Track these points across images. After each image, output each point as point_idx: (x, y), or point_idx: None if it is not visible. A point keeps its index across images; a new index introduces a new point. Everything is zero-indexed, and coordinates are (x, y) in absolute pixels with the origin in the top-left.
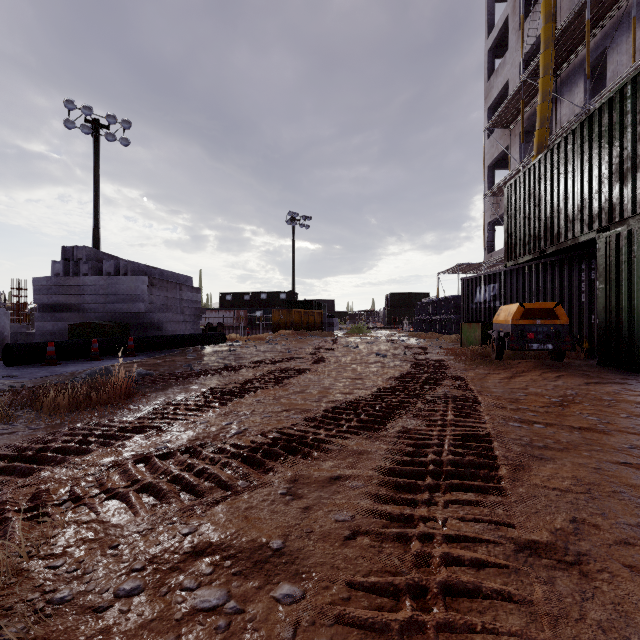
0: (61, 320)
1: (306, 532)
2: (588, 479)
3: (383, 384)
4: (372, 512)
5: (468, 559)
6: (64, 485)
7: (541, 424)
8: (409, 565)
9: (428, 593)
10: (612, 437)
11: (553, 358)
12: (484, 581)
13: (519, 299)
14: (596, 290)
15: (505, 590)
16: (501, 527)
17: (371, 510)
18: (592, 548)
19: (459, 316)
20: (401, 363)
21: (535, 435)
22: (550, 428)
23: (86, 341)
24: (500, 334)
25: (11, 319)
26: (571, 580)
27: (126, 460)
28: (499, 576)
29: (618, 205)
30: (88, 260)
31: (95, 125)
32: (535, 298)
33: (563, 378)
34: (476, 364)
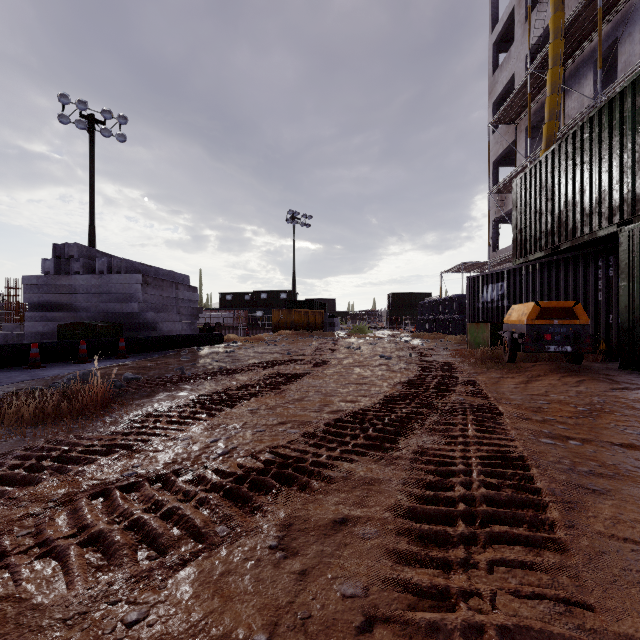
0: (52, 320)
1: (301, 618)
2: None
3: (390, 390)
4: (392, 582)
5: None
6: None
7: (576, 440)
8: None
9: None
10: None
11: (570, 361)
12: None
13: (529, 298)
14: (614, 288)
15: None
16: (574, 609)
17: (390, 578)
18: None
19: (464, 316)
20: (407, 366)
21: (574, 456)
22: (588, 445)
23: (74, 342)
24: (513, 335)
25: (5, 319)
26: None
27: (81, 493)
28: None
29: None
30: (80, 258)
31: (90, 120)
32: (547, 297)
33: (585, 383)
34: (487, 367)
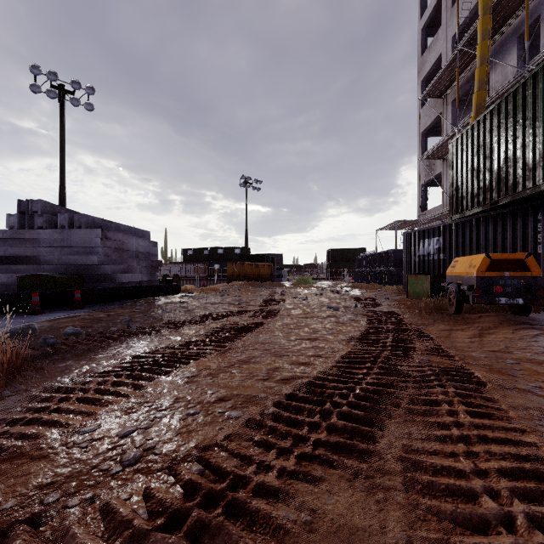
0: (16, 272)
1: None
2: None
3: (345, 348)
4: None
5: None
6: None
7: None
8: None
9: None
10: None
11: (517, 312)
12: None
13: (465, 251)
14: None
15: None
16: None
17: None
18: None
19: (399, 268)
20: (355, 317)
21: None
22: None
23: (28, 294)
24: (461, 287)
25: None
26: None
27: None
28: None
29: None
30: (43, 213)
31: (61, 90)
32: (484, 250)
33: None
34: (434, 318)
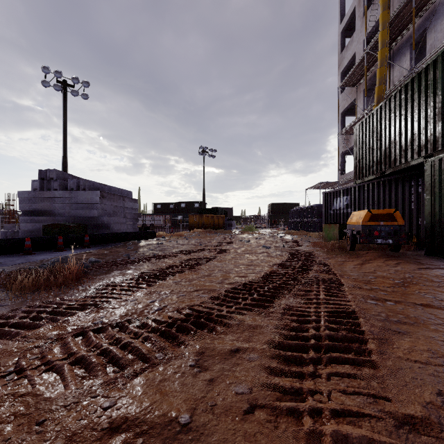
0: (38, 222)
1: (210, 405)
2: (441, 352)
3: (269, 269)
4: (267, 385)
5: (356, 437)
6: (13, 357)
7: (391, 301)
8: None
9: None
10: None
11: (392, 249)
12: None
13: (365, 207)
14: (422, 200)
15: None
16: (378, 400)
17: (266, 383)
18: None
19: (321, 219)
20: (281, 253)
21: (389, 311)
22: (399, 305)
23: (54, 237)
24: (353, 232)
25: (5, 221)
26: None
27: (67, 334)
28: None
29: (440, 138)
30: (57, 179)
31: (64, 84)
32: (377, 206)
33: (401, 264)
34: (335, 254)
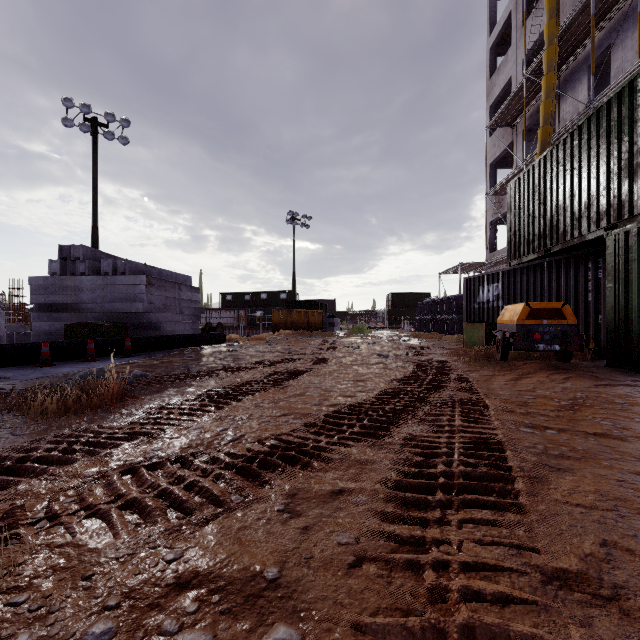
0: (58, 320)
1: (305, 558)
2: (613, 493)
3: (386, 386)
4: (379, 533)
5: (490, 593)
6: (41, 500)
7: (554, 430)
8: (423, 601)
9: (447, 639)
10: (630, 444)
11: (560, 359)
12: (511, 622)
13: (523, 299)
14: (603, 289)
15: (537, 635)
16: (524, 552)
17: (377, 531)
18: (629, 579)
19: (461, 316)
20: (403, 364)
21: (549, 442)
22: (563, 434)
23: (82, 341)
24: (505, 334)
25: (9, 319)
26: (611, 620)
27: (112, 471)
28: (527, 615)
29: (627, 202)
30: (85, 259)
31: (94, 123)
32: (540, 298)
33: (571, 380)
34: (480, 365)
